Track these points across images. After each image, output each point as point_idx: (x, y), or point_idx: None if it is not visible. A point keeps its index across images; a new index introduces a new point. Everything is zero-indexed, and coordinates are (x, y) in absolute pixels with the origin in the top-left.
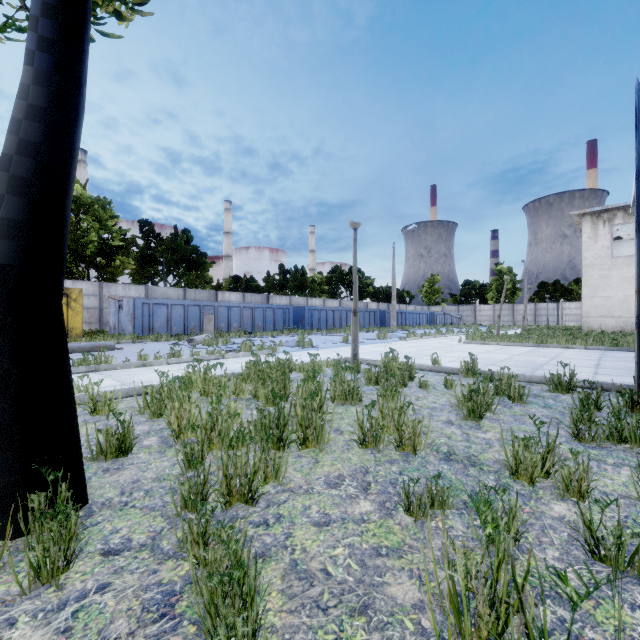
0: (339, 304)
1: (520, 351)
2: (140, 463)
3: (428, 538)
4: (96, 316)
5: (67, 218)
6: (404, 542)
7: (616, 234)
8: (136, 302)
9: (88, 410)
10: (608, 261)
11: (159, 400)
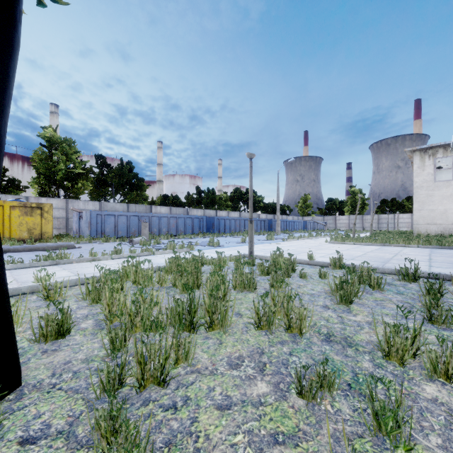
0: (239, 215)
1: (371, 249)
2: (74, 344)
3: (320, 423)
4: (64, 223)
5: (2, 137)
6: (298, 427)
7: (437, 165)
8: (92, 213)
9: (42, 297)
10: (432, 184)
11: (98, 289)
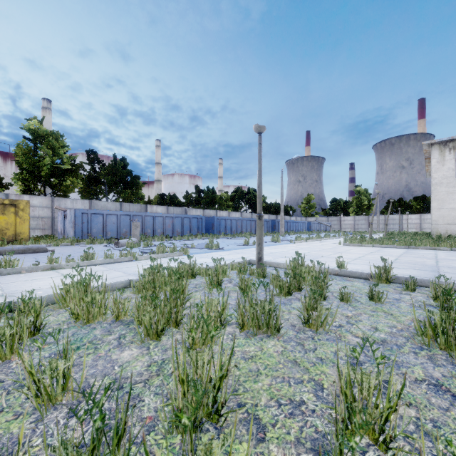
0: (240, 215)
1: (398, 252)
2: None
3: None
4: (49, 224)
5: None
6: None
7: None
8: (76, 212)
9: None
10: (453, 180)
11: None
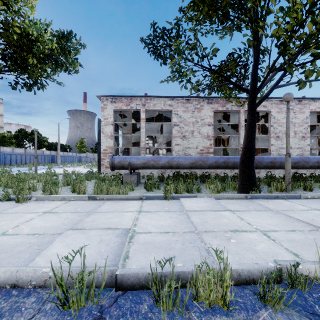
0: (24, 151)
1: None
2: None
3: None
4: None
5: None
6: None
7: None
8: None
9: None
10: None
11: None
